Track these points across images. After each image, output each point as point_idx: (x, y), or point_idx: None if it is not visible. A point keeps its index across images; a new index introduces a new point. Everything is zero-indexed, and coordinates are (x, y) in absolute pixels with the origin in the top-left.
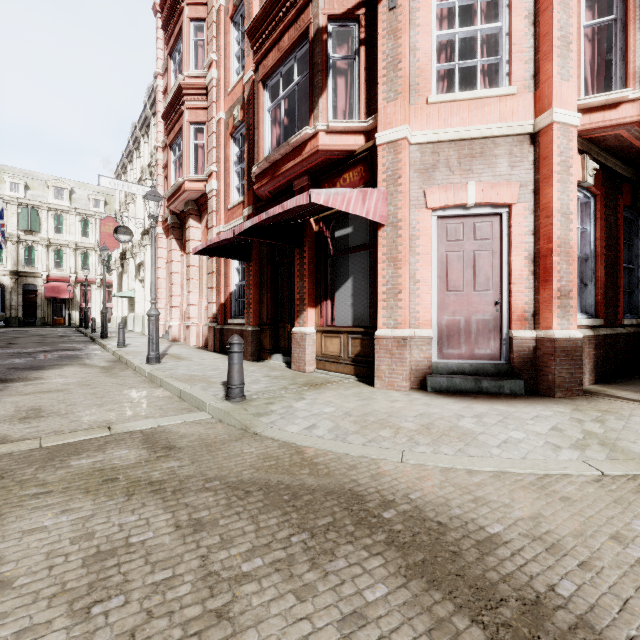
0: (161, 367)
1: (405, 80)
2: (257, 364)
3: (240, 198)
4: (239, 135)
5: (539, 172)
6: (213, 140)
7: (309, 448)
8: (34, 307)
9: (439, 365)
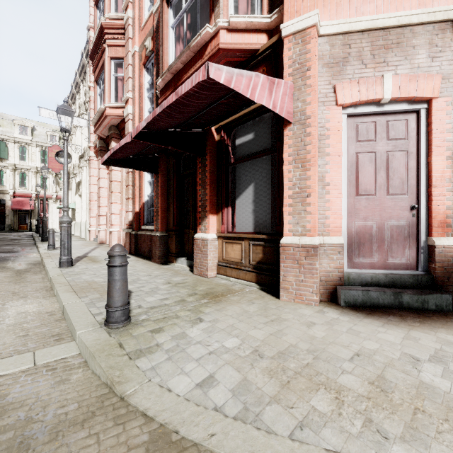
0: (69, 271)
1: None
2: (163, 267)
3: None
4: (151, 65)
5: None
6: (129, 71)
7: (200, 449)
8: (3, 216)
9: (351, 275)
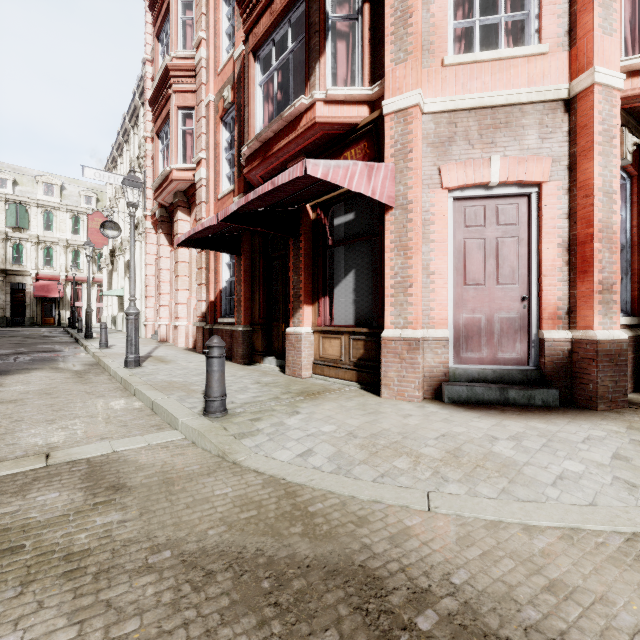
0: (139, 372)
1: (417, 37)
2: (248, 368)
3: (230, 186)
4: (230, 119)
5: (575, 144)
6: (202, 125)
7: (303, 486)
8: (23, 306)
9: (457, 371)
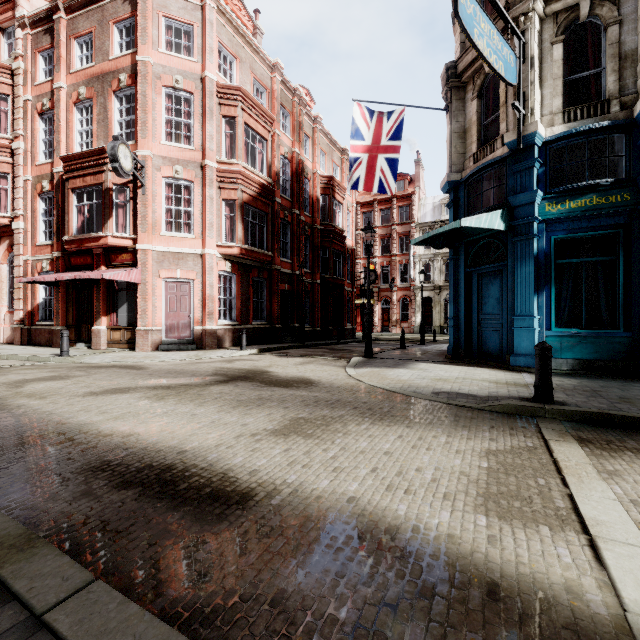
0: None
1: (149, 226)
2: None
3: (49, 242)
4: (46, 196)
5: (203, 269)
6: (20, 193)
7: (102, 363)
8: None
9: (165, 341)
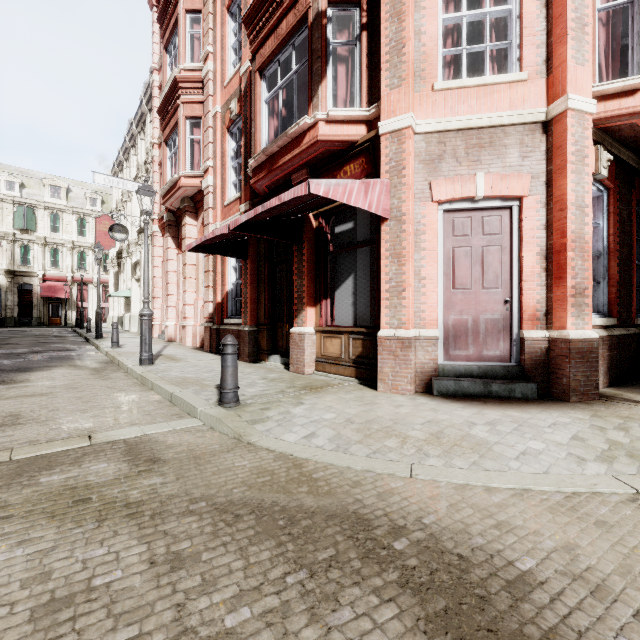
0: (154, 369)
1: (410, 65)
2: (254, 365)
3: (237, 194)
4: (236, 129)
5: (552, 163)
6: (209, 135)
7: (308, 460)
8: (30, 307)
9: (445, 367)
